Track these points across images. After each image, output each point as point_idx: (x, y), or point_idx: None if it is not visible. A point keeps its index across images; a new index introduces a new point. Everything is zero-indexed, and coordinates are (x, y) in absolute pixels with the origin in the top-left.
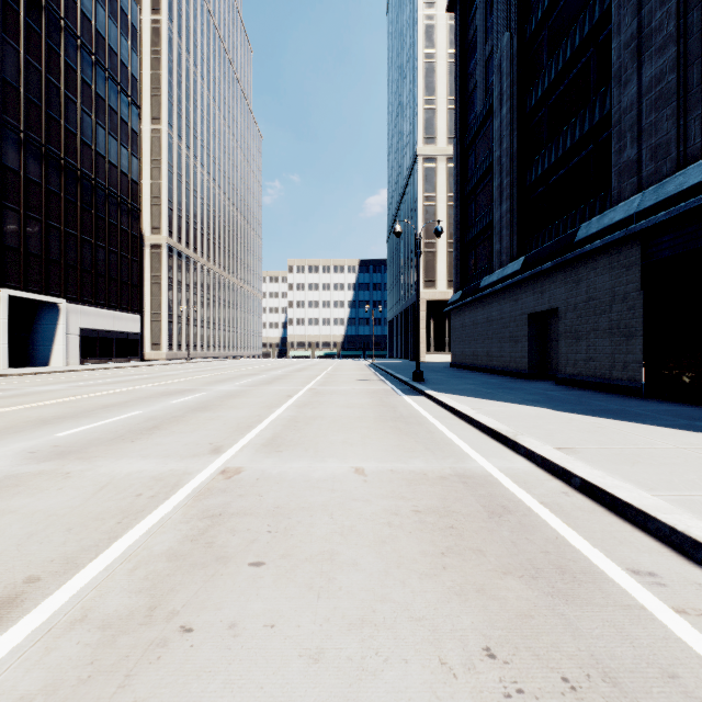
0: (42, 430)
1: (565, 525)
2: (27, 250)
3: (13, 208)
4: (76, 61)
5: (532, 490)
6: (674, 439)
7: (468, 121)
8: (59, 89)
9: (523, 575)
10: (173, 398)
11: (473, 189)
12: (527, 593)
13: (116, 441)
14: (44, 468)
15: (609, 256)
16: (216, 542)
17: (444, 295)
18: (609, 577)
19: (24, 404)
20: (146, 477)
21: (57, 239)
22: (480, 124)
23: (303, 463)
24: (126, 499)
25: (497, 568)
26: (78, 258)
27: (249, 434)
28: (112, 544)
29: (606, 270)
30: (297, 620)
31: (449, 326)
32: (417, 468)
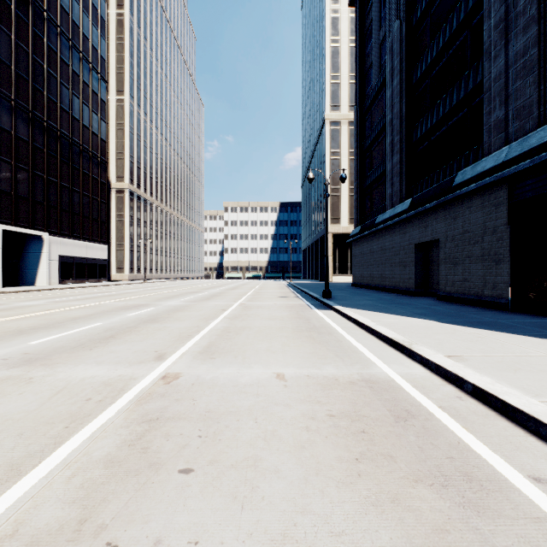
0: (17, 339)
1: (464, 430)
2: (17, 194)
3: (6, 161)
4: (56, 45)
5: (430, 395)
6: (544, 347)
7: (366, 92)
8: (43, 67)
9: (433, 483)
10: (130, 312)
11: (370, 145)
12: (439, 504)
13: (77, 349)
14: (11, 374)
15: (481, 197)
16: (151, 447)
17: (347, 229)
18: (513, 485)
19: (8, 316)
20: (97, 382)
21: (41, 185)
22: (376, 94)
23: (232, 369)
24: (77, 404)
25: (408, 475)
26: (58, 200)
27: (188, 343)
28: (56, 449)
29: (478, 208)
30: (221, 535)
31: (350, 254)
32: (329, 374)
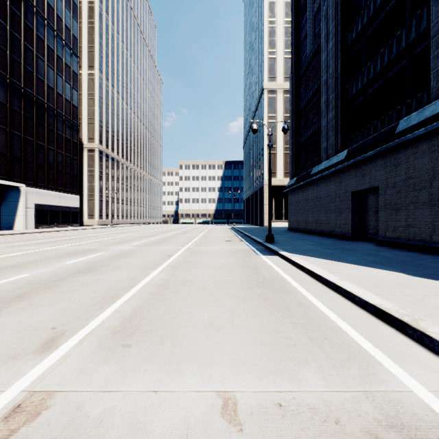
0: None
1: None
2: None
3: None
4: (32, 23)
5: None
6: None
7: (301, 60)
8: (20, 40)
9: None
10: (73, 258)
11: (304, 106)
12: None
13: None
14: None
15: (429, 142)
16: None
17: (282, 182)
18: None
19: None
20: None
21: (19, 143)
22: (310, 60)
23: (148, 380)
24: None
25: None
26: (34, 156)
27: (108, 310)
28: None
29: (425, 154)
30: None
31: (284, 203)
32: (317, 399)
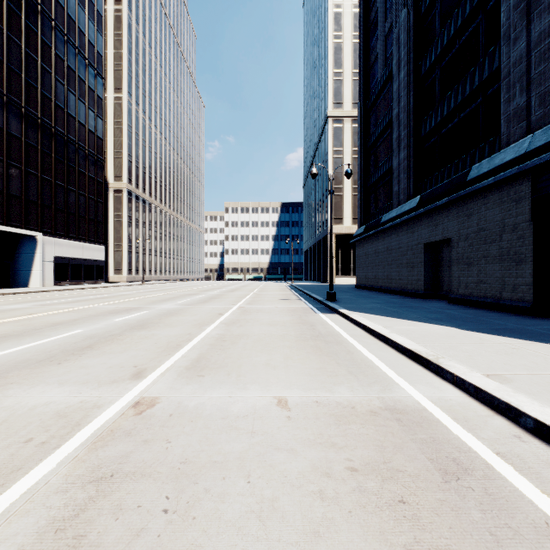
0: None
1: (547, 498)
2: (10, 192)
3: None
4: (51, 39)
5: (479, 433)
6: None
7: (370, 86)
8: (37, 61)
9: None
10: (118, 316)
11: (374, 142)
12: None
13: (43, 363)
14: None
15: (499, 192)
16: (88, 535)
17: (350, 230)
18: None
19: None
20: (49, 412)
21: (35, 184)
22: (381, 88)
23: (223, 392)
24: (10, 448)
25: None
26: (52, 199)
27: (175, 355)
28: None
29: (496, 204)
30: None
31: (353, 255)
32: (343, 399)
